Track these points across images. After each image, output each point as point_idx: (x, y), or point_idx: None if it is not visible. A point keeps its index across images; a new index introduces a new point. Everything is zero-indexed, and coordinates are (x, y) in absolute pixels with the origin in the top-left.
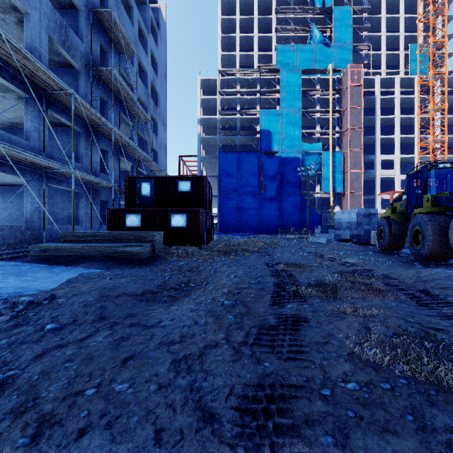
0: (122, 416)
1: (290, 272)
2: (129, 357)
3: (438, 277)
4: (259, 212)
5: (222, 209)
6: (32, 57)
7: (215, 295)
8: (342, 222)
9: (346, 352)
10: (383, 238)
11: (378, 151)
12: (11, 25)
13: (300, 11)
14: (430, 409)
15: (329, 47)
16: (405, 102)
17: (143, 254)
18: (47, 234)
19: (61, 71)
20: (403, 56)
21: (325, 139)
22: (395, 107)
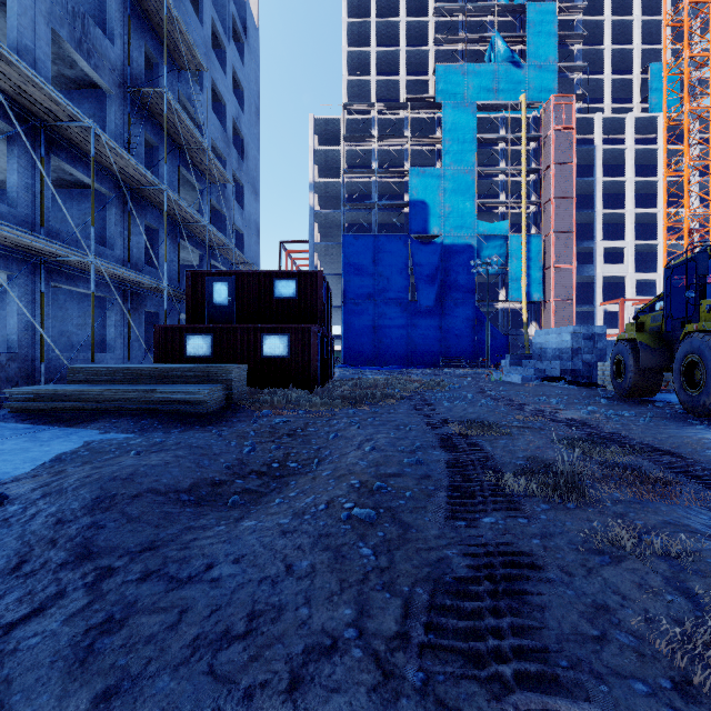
0: None
1: (473, 438)
2: (105, 695)
3: None
4: (408, 333)
5: (349, 327)
6: (14, 57)
7: (334, 493)
8: (546, 348)
9: (668, 679)
10: (623, 376)
11: (599, 235)
12: None
13: (474, 11)
14: None
15: (520, 67)
16: (642, 156)
17: (208, 404)
18: (49, 369)
19: (79, 94)
20: (638, 83)
21: (514, 216)
22: (626, 165)
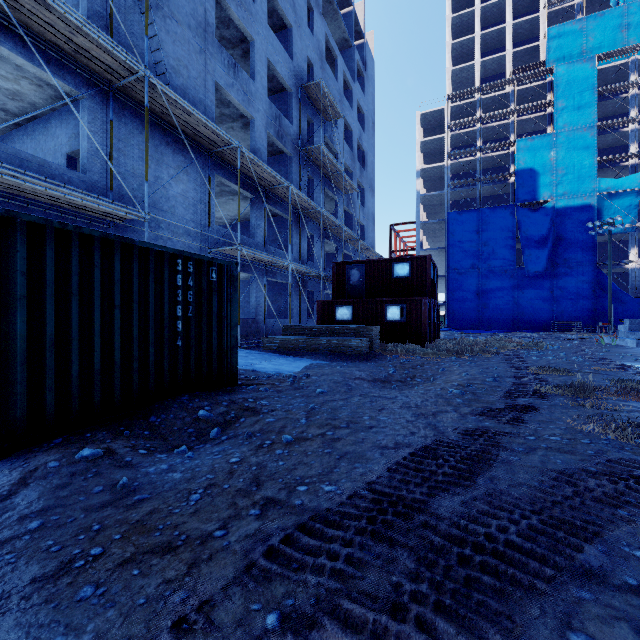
0: (389, 426)
1: (542, 375)
2: (382, 409)
3: None
4: (514, 298)
5: (453, 294)
6: (262, 163)
7: (444, 386)
8: None
9: (565, 427)
10: None
11: None
12: (237, 130)
13: None
14: (614, 452)
15: None
16: None
17: (362, 349)
18: (266, 327)
19: (273, 159)
20: None
21: None
22: None
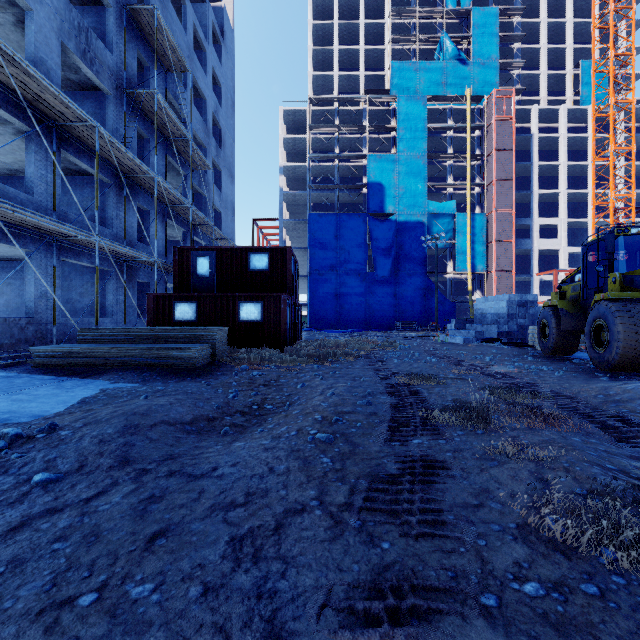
0: None
1: (414, 387)
2: (161, 531)
3: (638, 396)
4: (366, 300)
5: (314, 295)
6: (35, 71)
7: (302, 424)
8: (485, 314)
9: (514, 524)
10: (547, 337)
11: (536, 213)
12: (7, 26)
13: (425, 14)
14: None
15: (466, 64)
16: (574, 143)
17: (197, 360)
18: (59, 331)
19: (82, 95)
20: (571, 78)
21: (460, 196)
22: (560, 151)
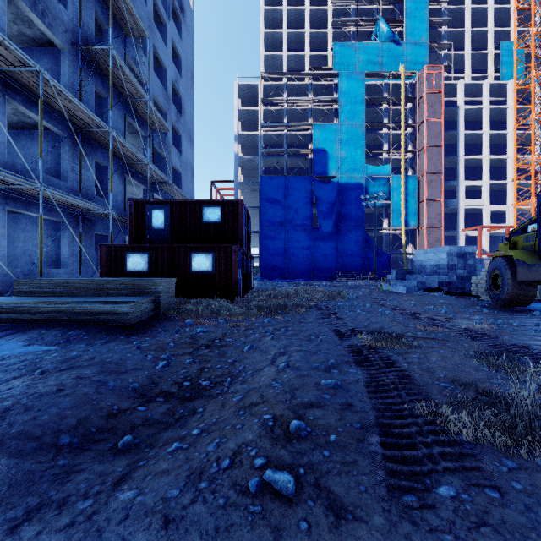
0: None
1: (384, 351)
2: None
3: None
4: (312, 253)
5: (265, 248)
6: None
7: (243, 436)
8: (425, 265)
9: None
10: (500, 288)
11: (461, 176)
12: None
13: (363, 0)
14: None
15: (399, 45)
16: (495, 114)
17: (134, 315)
18: (5, 282)
19: (38, 51)
20: (492, 57)
21: (394, 161)
22: (483, 121)
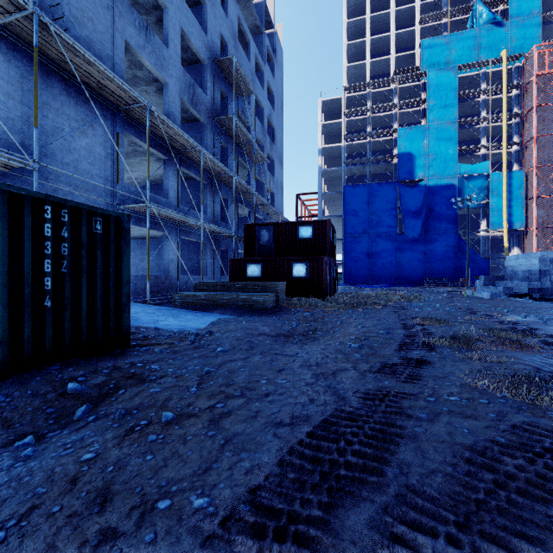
0: (287, 392)
1: (426, 326)
2: (281, 369)
3: None
4: (396, 258)
5: (348, 255)
6: (173, 125)
7: (343, 340)
8: (516, 271)
9: (459, 383)
10: None
11: None
12: (151, 94)
13: None
14: (514, 414)
15: (502, 26)
16: None
17: (268, 303)
18: (180, 284)
19: (188, 126)
20: None
21: (495, 156)
22: None
